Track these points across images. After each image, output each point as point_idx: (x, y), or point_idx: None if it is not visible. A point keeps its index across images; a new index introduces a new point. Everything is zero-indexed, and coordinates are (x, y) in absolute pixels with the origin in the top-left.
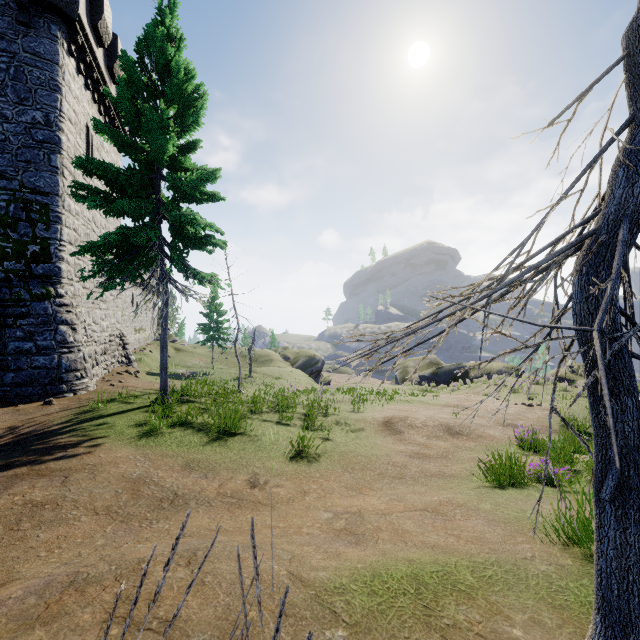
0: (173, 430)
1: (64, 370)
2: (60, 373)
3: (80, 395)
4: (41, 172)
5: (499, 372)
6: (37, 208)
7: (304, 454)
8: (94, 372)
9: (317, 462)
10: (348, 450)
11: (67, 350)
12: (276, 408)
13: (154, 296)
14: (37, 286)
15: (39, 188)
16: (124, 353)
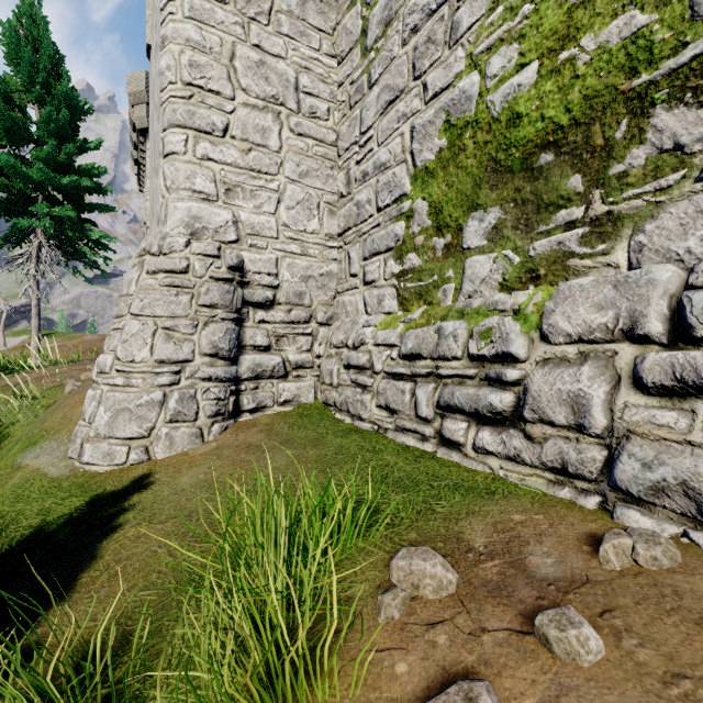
0: None
1: None
2: None
3: None
4: None
5: None
6: None
7: None
8: None
9: None
10: None
11: None
12: None
13: None
14: None
15: None
16: None
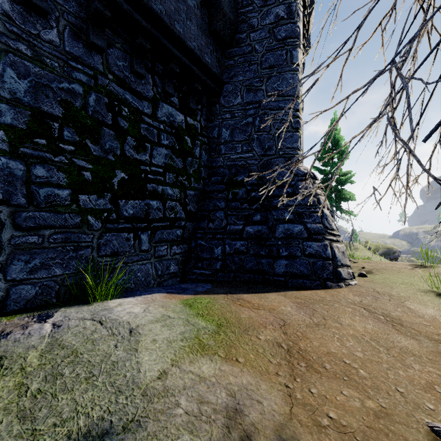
0: None
1: None
2: None
3: None
4: None
5: None
6: None
7: None
8: None
9: None
10: None
11: None
12: None
13: None
14: None
15: None
16: None
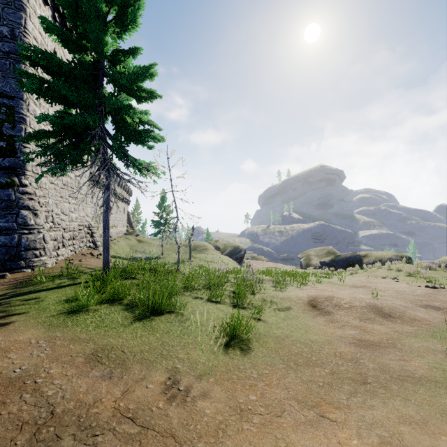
0: (100, 307)
1: (23, 248)
2: (19, 251)
3: (36, 270)
4: (7, 79)
5: (390, 259)
6: (4, 110)
7: (236, 340)
8: (59, 252)
9: (251, 352)
10: (283, 334)
11: (27, 231)
12: (208, 285)
13: (124, 203)
14: (3, 176)
15: (6, 92)
16: (92, 240)
